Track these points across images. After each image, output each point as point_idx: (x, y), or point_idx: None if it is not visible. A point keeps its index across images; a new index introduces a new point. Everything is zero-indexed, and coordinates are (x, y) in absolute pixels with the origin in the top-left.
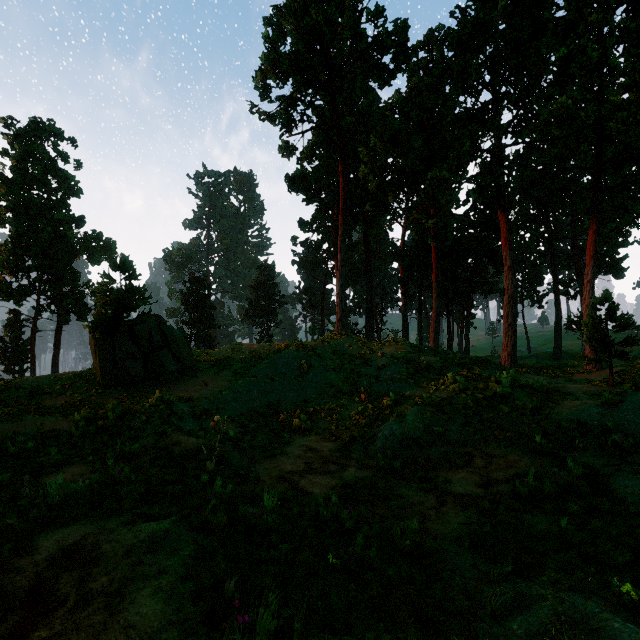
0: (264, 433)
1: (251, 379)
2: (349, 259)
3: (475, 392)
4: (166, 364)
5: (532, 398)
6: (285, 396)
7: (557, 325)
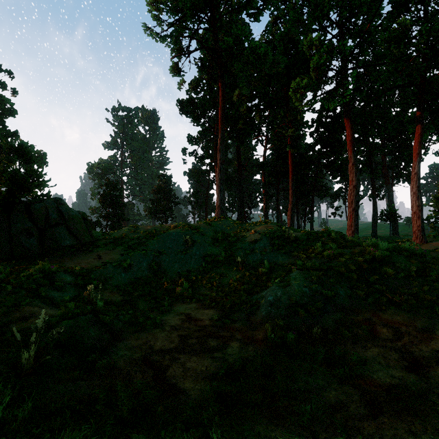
0: (146, 301)
1: (141, 253)
2: (225, 170)
3: (353, 256)
4: (61, 239)
5: (411, 261)
6: (171, 267)
7: (374, 216)
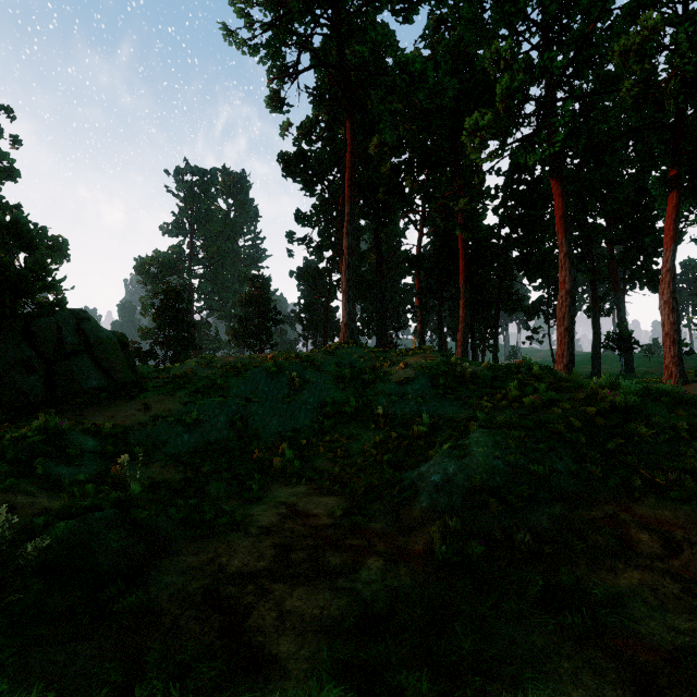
0: (222, 481)
1: (217, 400)
2: (357, 269)
3: (576, 404)
4: (82, 377)
5: (677, 412)
6: (267, 424)
7: (596, 342)
